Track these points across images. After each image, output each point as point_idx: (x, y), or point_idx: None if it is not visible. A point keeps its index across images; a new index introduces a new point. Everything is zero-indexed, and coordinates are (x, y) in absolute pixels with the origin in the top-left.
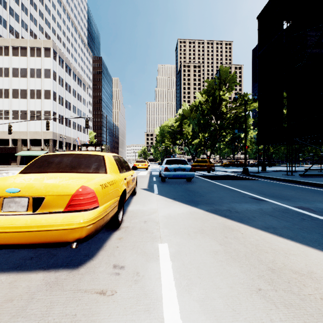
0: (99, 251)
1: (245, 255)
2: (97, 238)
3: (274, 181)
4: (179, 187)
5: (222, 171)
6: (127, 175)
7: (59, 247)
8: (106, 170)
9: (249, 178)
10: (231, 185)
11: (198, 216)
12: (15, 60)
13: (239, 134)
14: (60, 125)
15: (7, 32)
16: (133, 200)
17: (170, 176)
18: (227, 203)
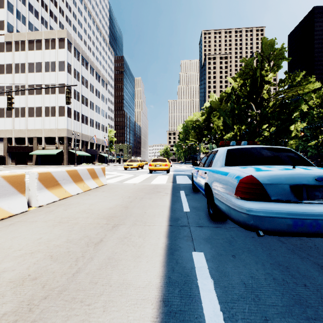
0: None
1: None
2: None
3: None
4: None
5: None
6: None
7: None
8: None
9: None
10: None
11: None
12: (31, 55)
13: (286, 126)
14: (76, 122)
15: (26, 29)
16: None
17: (280, 224)
18: None
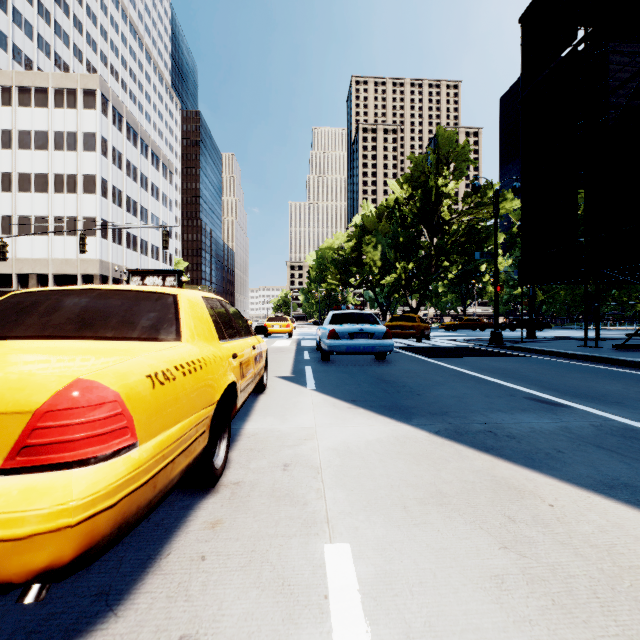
0: (145, 576)
1: (593, 591)
2: (150, 523)
3: (563, 360)
4: (362, 374)
5: (445, 339)
6: (241, 347)
7: None
8: (178, 333)
9: (508, 354)
10: (474, 369)
11: (418, 448)
12: (24, 115)
13: (476, 265)
14: (116, 246)
15: (8, 59)
16: (259, 405)
17: (342, 349)
18: (479, 412)
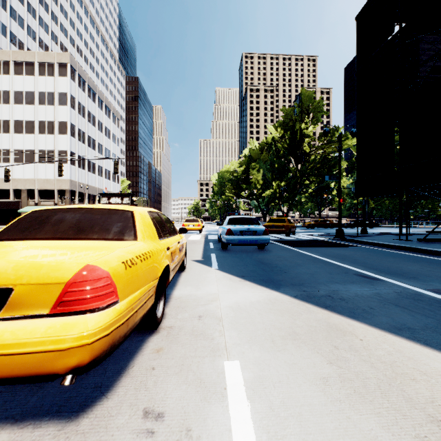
0: (121, 378)
1: (378, 386)
2: (120, 350)
3: (383, 249)
4: (249, 259)
5: (305, 234)
6: (171, 243)
7: (40, 382)
8: (135, 235)
9: (347, 245)
10: (323, 255)
11: (282, 306)
12: (18, 81)
13: (327, 183)
14: (81, 170)
15: (7, 42)
16: (182, 279)
17: (235, 242)
18: (323, 283)
